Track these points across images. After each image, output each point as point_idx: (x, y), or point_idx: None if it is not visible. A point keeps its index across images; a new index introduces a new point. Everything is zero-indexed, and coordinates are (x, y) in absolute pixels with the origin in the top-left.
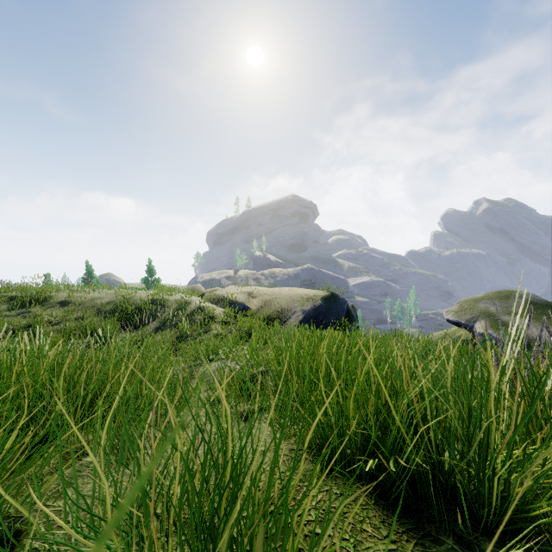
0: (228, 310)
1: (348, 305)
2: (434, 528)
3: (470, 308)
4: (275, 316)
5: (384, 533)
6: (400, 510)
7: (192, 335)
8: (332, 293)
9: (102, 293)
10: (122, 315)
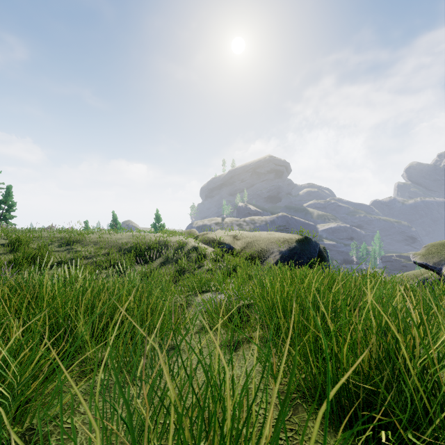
0: (217, 250)
1: (320, 247)
2: None
3: (438, 252)
4: (256, 256)
5: None
6: None
7: (189, 269)
8: (305, 237)
9: (122, 235)
10: (137, 252)
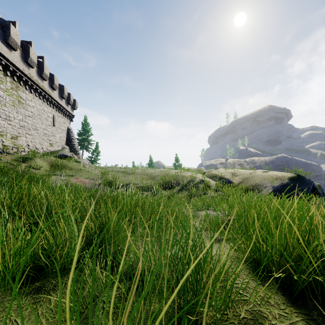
0: (218, 183)
1: (314, 185)
2: (321, 319)
3: None
4: (250, 189)
5: (281, 308)
6: (299, 303)
7: (197, 195)
8: (298, 175)
9: (155, 171)
10: (163, 182)
